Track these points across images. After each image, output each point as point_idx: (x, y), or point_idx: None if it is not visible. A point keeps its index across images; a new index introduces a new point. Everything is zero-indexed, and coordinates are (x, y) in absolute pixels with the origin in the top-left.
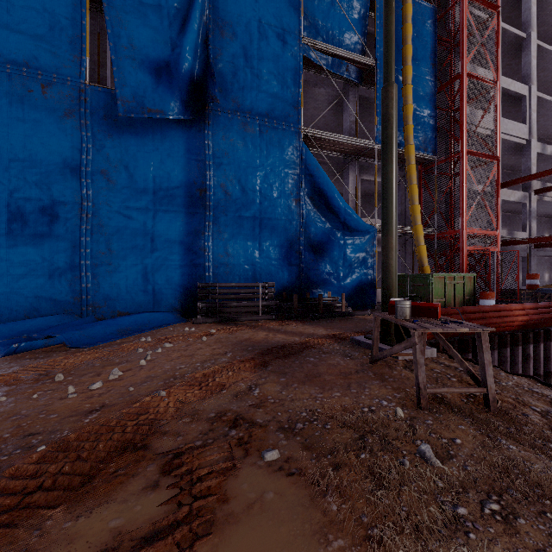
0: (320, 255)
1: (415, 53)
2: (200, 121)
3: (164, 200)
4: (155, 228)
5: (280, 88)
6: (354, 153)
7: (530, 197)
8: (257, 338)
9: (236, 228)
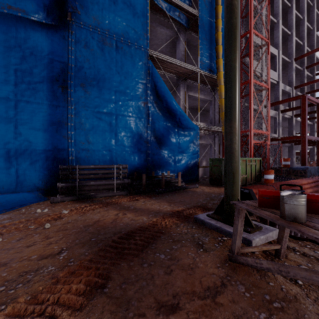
0: (162, 144)
1: (222, 13)
2: (63, 29)
3: (27, 92)
4: (18, 117)
5: (132, 16)
6: (184, 75)
7: (278, 114)
8: (106, 220)
9: (96, 121)
